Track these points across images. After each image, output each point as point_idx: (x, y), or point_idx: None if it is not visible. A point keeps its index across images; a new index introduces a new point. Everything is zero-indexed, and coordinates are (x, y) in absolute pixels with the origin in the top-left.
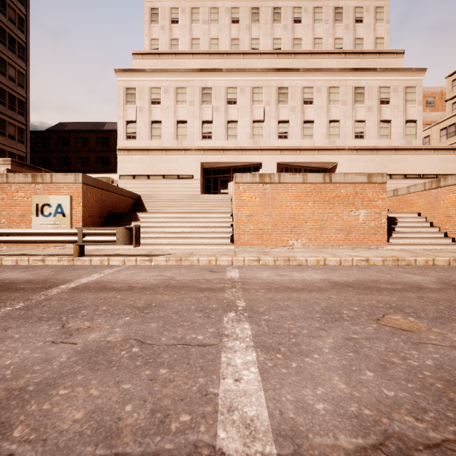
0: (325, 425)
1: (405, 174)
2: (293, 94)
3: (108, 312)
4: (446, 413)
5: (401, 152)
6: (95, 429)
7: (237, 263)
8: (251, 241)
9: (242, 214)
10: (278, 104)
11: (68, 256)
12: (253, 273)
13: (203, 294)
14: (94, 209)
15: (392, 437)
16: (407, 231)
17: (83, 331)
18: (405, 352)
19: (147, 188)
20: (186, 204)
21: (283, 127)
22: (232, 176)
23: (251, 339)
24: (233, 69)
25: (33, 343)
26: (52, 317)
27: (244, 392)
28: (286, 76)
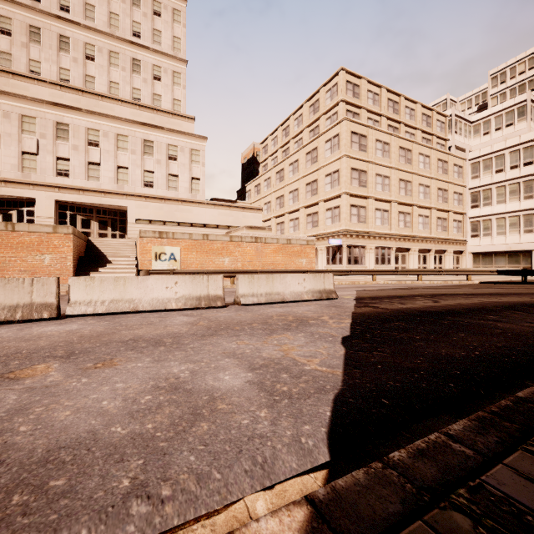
0: None
1: (192, 223)
2: (76, 133)
3: None
4: None
5: (187, 203)
6: None
7: None
8: None
9: None
10: (57, 139)
11: None
12: None
13: None
14: None
15: None
16: (110, 271)
17: None
18: None
19: None
20: None
21: (64, 164)
22: None
23: None
24: None
25: None
26: None
27: None
28: (67, 113)
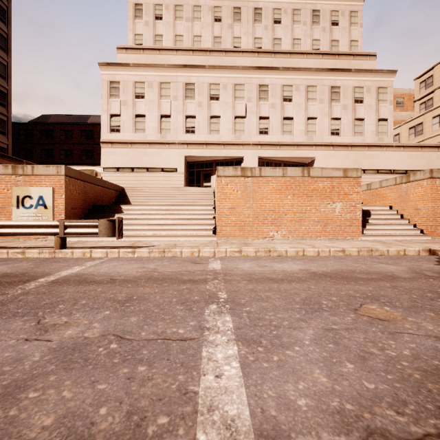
0: (307, 422)
1: (378, 170)
2: (274, 91)
3: (87, 306)
4: (426, 405)
5: (374, 148)
6: (65, 436)
7: (219, 254)
8: (233, 233)
9: (224, 206)
10: (259, 101)
11: (49, 249)
12: (235, 265)
13: (185, 286)
14: (77, 201)
15: (374, 433)
16: (379, 223)
17: (60, 327)
18: (383, 342)
19: (131, 181)
20: (169, 196)
21: (264, 123)
22: (215, 169)
23: (233, 332)
24: (215, 66)
25: (4, 341)
26: (27, 312)
27: (225, 390)
28: (267, 74)
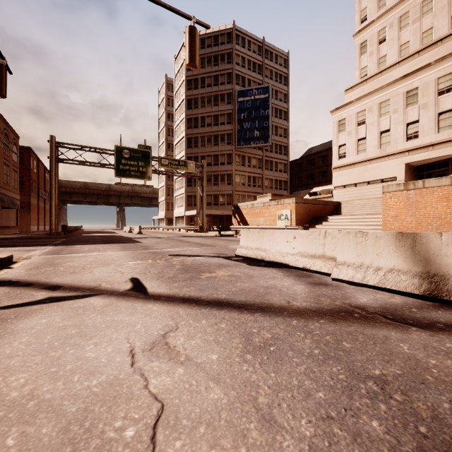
0: None
1: None
2: None
3: None
4: None
5: None
6: None
7: None
8: None
9: (388, 215)
10: None
11: None
12: None
13: None
14: (302, 215)
15: None
16: None
17: None
18: None
19: (354, 194)
20: (373, 206)
21: None
22: (451, 168)
23: None
24: (445, 56)
25: None
26: None
27: None
28: None
